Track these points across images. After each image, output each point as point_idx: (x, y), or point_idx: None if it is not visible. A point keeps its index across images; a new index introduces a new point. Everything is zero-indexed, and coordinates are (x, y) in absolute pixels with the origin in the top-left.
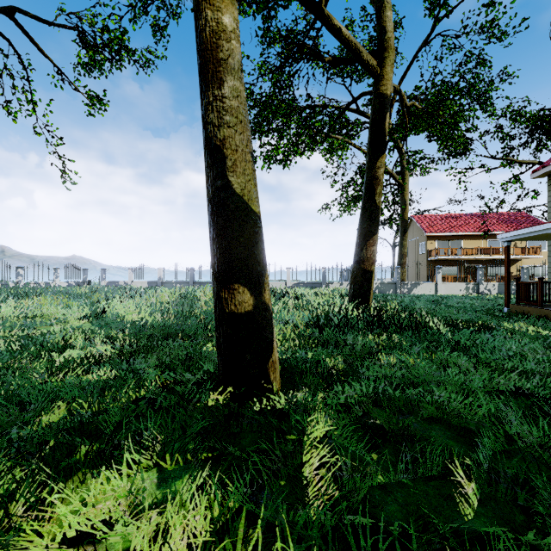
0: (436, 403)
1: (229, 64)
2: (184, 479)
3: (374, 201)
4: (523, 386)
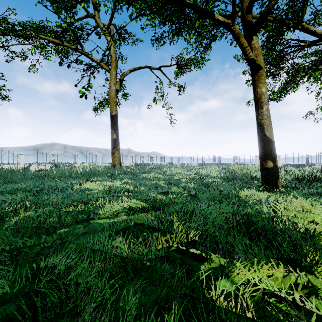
0: None
1: (264, 102)
2: None
3: None
4: None
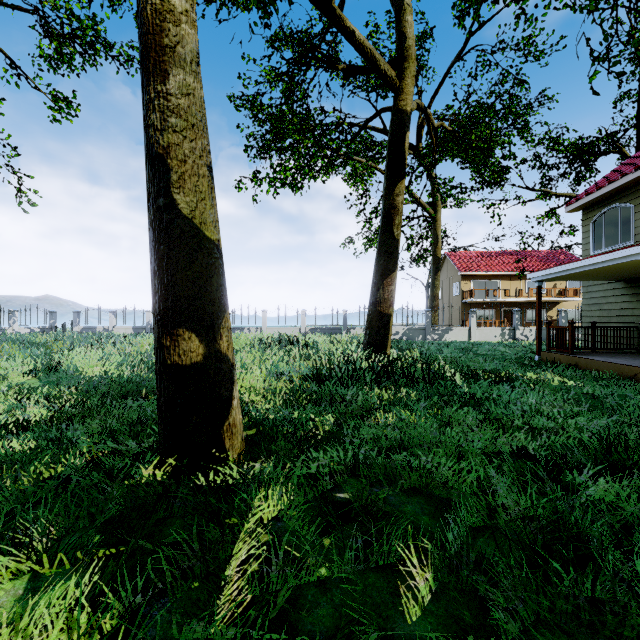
0: (420, 470)
1: (177, 53)
2: (62, 588)
3: (393, 233)
4: (529, 445)
